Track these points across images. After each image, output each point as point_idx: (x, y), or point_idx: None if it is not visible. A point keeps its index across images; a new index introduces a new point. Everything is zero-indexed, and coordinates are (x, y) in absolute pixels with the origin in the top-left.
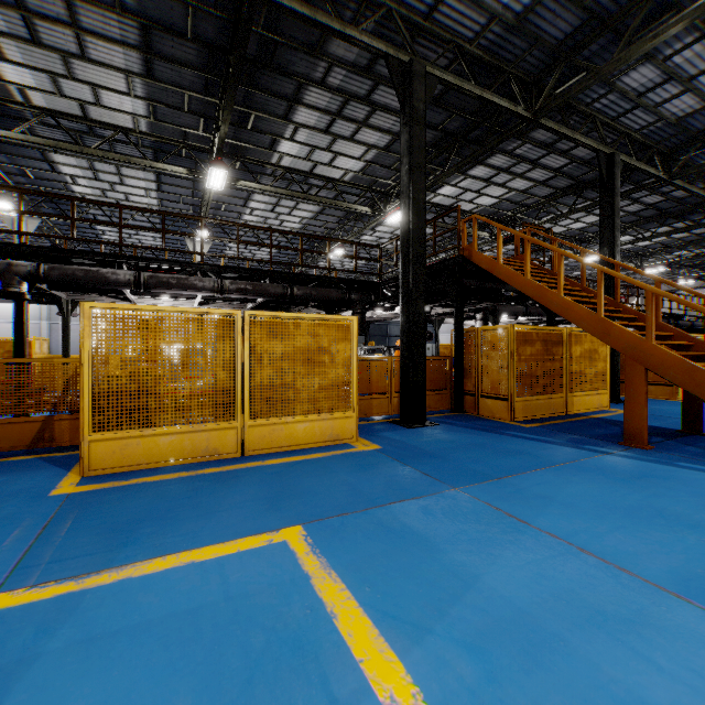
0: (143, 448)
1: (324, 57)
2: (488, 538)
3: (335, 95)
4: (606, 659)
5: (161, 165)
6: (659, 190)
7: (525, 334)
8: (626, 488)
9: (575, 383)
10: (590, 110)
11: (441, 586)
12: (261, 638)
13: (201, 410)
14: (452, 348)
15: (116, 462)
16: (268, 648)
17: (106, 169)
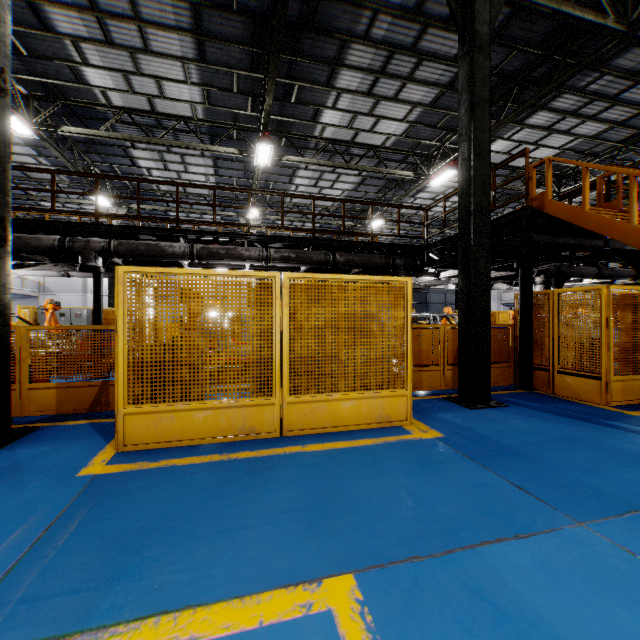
0: (177, 424)
1: (368, 5)
2: None
3: (379, 49)
4: None
5: (215, 148)
6: None
7: (624, 296)
8: None
9: None
10: None
11: None
12: None
13: (236, 383)
14: (516, 315)
15: (150, 437)
16: None
17: (173, 159)
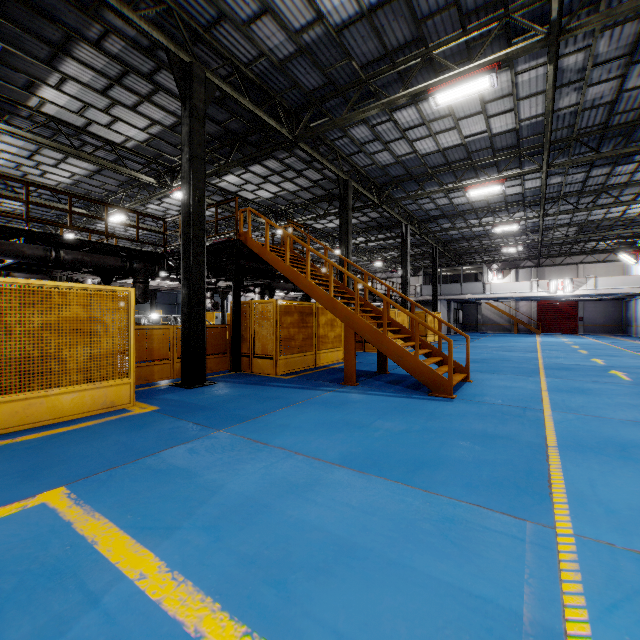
0: None
1: (99, 21)
2: (237, 459)
3: (113, 61)
4: (291, 508)
5: None
6: (377, 209)
7: (287, 307)
8: (335, 411)
9: (322, 344)
10: (334, 145)
11: (193, 498)
12: (14, 581)
13: None
14: (231, 317)
15: None
16: (22, 585)
17: None
